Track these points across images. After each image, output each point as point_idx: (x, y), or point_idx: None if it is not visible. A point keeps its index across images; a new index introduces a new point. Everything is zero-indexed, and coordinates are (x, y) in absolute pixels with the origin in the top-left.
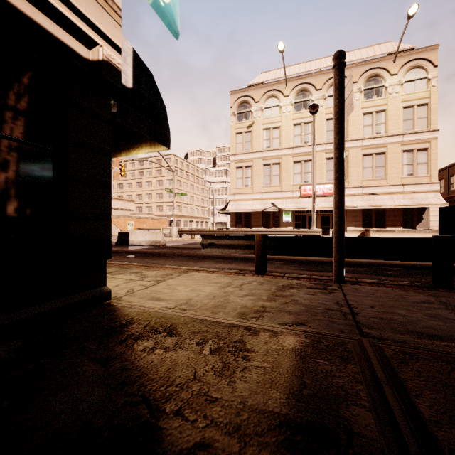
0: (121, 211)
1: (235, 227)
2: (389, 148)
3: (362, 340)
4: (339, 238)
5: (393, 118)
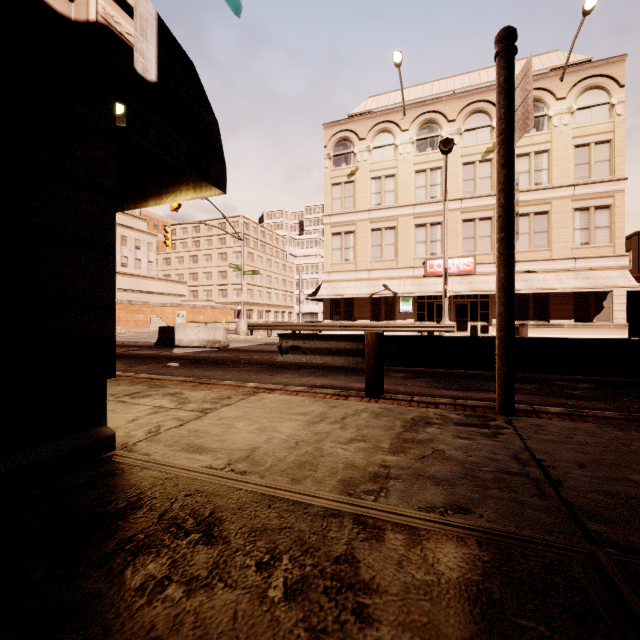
0: (168, 297)
1: (331, 319)
2: (554, 206)
3: (596, 556)
4: (506, 340)
5: (560, 161)
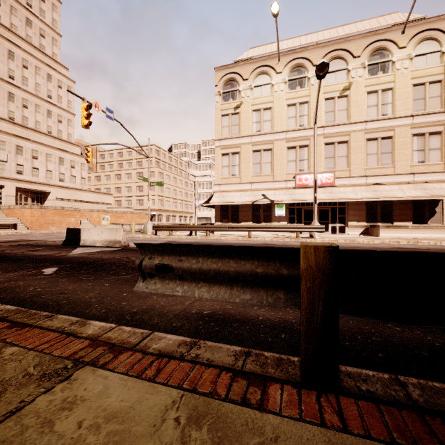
0: (98, 205)
1: (221, 222)
2: (396, 132)
3: None
4: None
5: (401, 97)
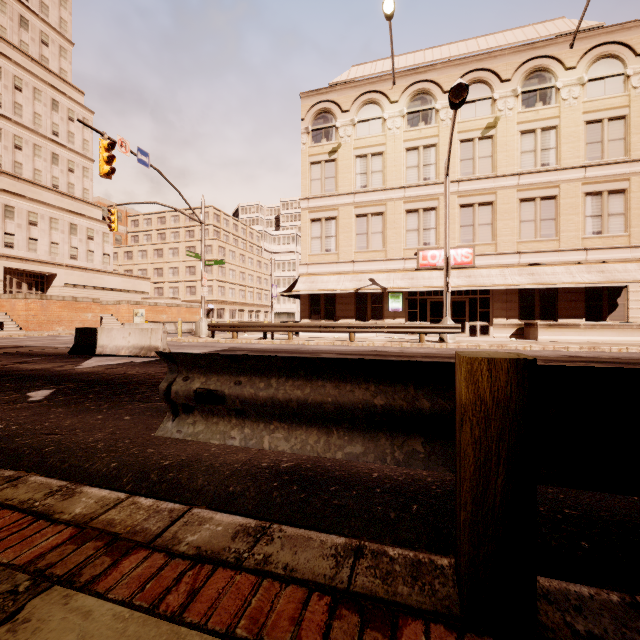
0: (128, 294)
1: (309, 319)
2: (562, 190)
3: None
4: None
5: (569, 139)
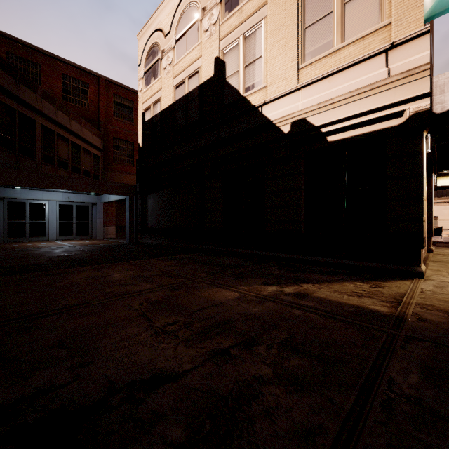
0: None
1: None
2: None
3: (395, 331)
4: None
5: None
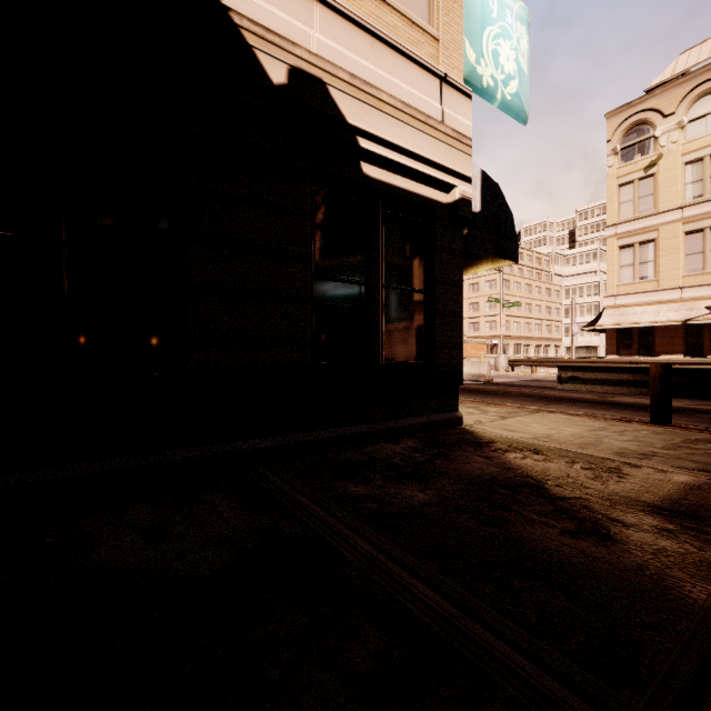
0: None
1: (617, 354)
2: None
3: None
4: None
5: None
